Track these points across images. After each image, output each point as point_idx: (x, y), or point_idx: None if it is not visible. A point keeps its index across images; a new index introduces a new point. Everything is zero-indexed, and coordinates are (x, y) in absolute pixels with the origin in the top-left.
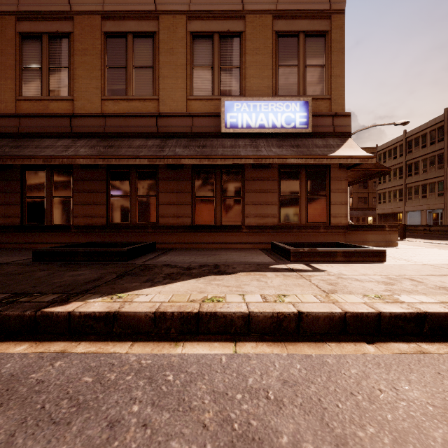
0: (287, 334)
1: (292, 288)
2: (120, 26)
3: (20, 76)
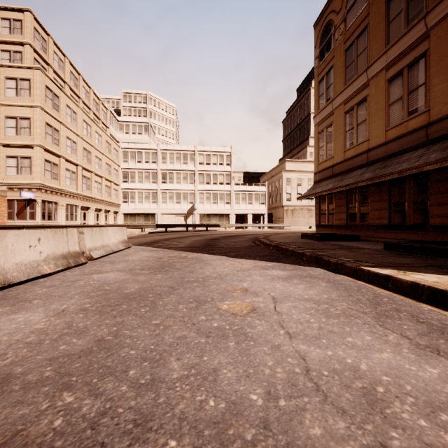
0: None
1: None
2: None
3: (388, 112)
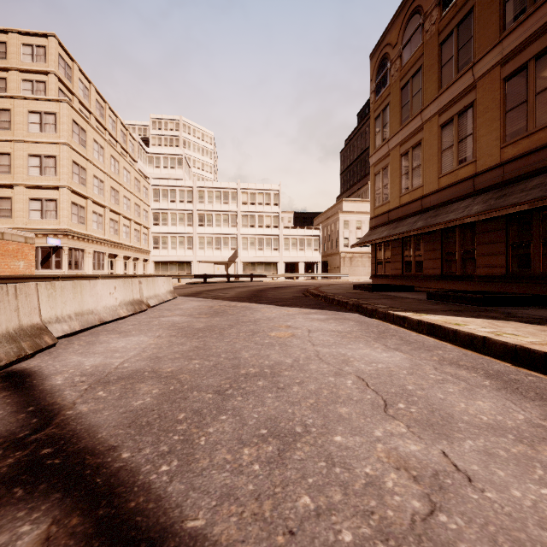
0: (475, 349)
1: (546, 337)
2: (519, 60)
3: (440, 159)
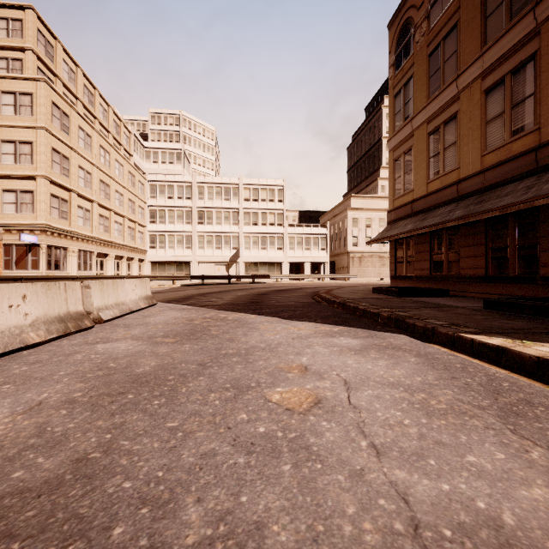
0: None
1: None
2: None
3: (484, 132)
